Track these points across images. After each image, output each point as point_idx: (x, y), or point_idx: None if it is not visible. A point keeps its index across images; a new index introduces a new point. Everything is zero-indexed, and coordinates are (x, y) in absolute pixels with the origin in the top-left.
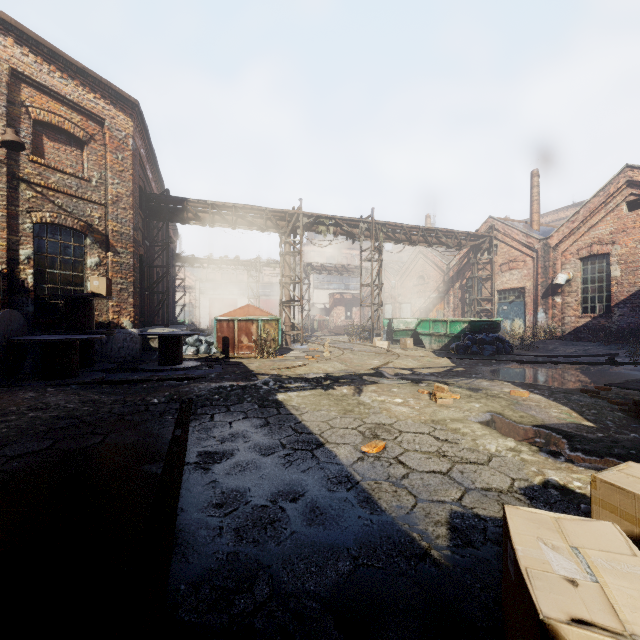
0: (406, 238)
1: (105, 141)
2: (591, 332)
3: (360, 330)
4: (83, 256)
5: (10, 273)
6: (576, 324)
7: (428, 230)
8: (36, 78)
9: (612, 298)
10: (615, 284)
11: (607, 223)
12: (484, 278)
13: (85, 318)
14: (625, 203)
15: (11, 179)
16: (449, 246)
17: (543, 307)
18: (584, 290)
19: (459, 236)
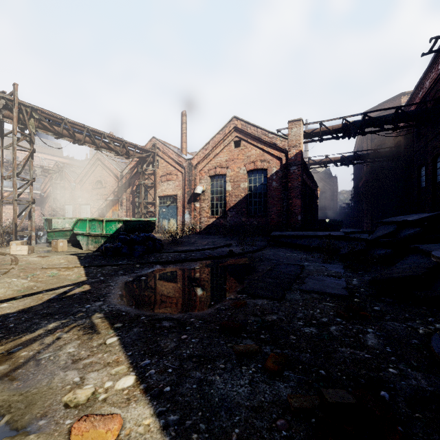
0: (69, 134)
1: None
2: (216, 228)
3: (1, 232)
4: None
5: None
6: (208, 222)
7: (95, 132)
8: None
9: (227, 205)
10: (228, 195)
11: (224, 153)
12: (149, 186)
13: None
14: (233, 142)
15: None
16: (118, 153)
17: (188, 210)
18: (212, 199)
19: (127, 146)
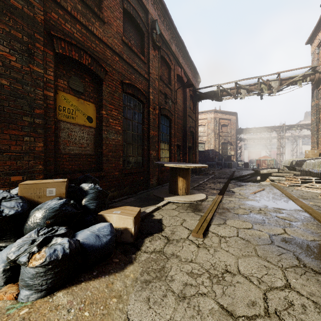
0: None
1: (231, 123)
2: None
3: None
4: (227, 147)
5: (218, 152)
6: None
7: None
8: (221, 118)
9: None
10: None
11: None
12: None
13: (230, 159)
14: None
15: (218, 136)
16: None
17: None
18: None
19: None
